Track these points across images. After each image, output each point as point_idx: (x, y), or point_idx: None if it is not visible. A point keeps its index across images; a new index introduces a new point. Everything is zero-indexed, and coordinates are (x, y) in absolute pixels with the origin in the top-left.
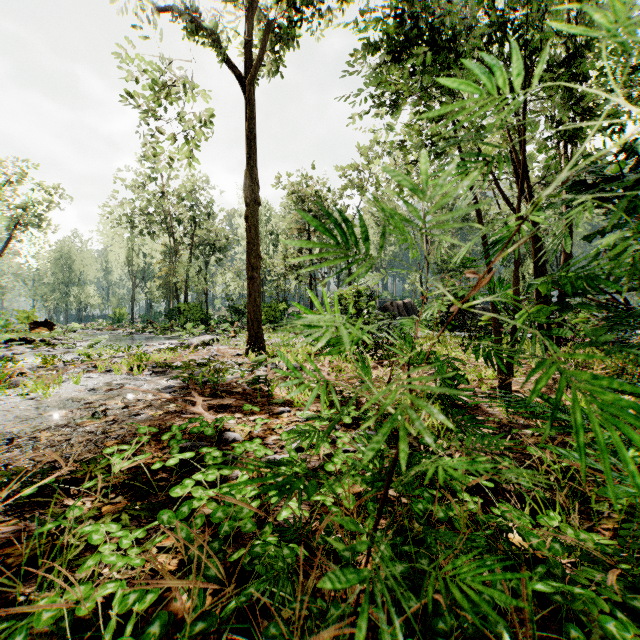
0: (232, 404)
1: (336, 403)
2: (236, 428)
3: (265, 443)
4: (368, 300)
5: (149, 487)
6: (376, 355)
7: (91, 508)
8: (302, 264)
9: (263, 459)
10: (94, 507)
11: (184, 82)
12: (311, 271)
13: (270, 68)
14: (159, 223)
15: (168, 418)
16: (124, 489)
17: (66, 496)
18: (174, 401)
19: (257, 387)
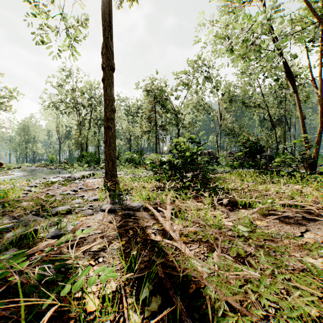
0: None
1: None
2: None
3: None
4: (199, 145)
5: None
6: (210, 191)
7: None
8: (151, 130)
9: None
10: None
11: None
12: (156, 134)
13: None
14: (72, 107)
15: None
16: None
17: None
18: None
19: (14, 319)
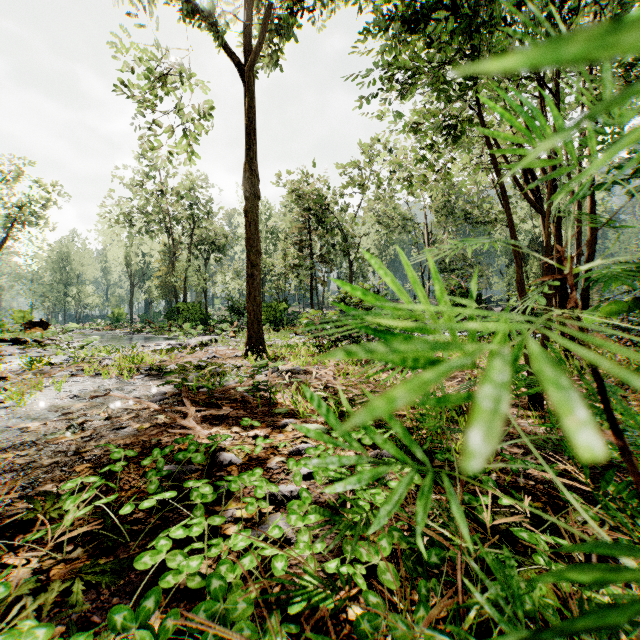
0: (229, 414)
1: (464, 528)
2: (233, 446)
3: (267, 467)
4: None
5: (118, 535)
6: None
7: (37, 569)
8: (303, 263)
9: (265, 492)
10: (41, 567)
11: (180, 70)
12: (312, 270)
13: (270, 59)
14: (158, 222)
15: (155, 433)
16: (86, 537)
17: (8, 549)
18: (162, 412)
19: (257, 395)
